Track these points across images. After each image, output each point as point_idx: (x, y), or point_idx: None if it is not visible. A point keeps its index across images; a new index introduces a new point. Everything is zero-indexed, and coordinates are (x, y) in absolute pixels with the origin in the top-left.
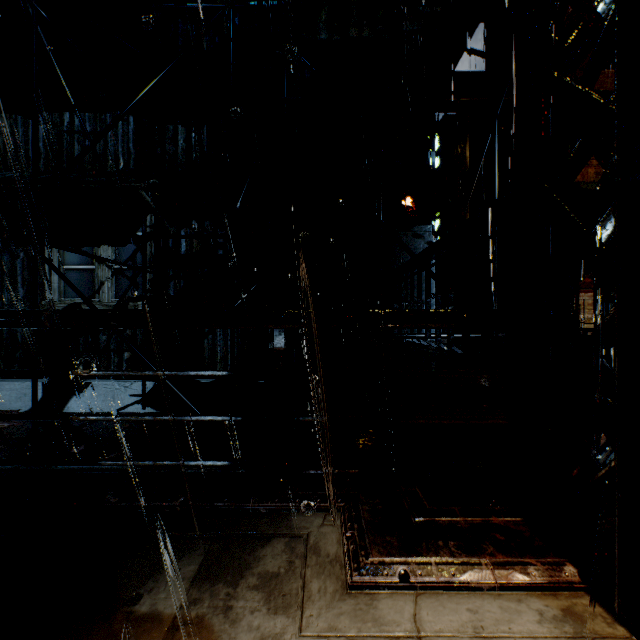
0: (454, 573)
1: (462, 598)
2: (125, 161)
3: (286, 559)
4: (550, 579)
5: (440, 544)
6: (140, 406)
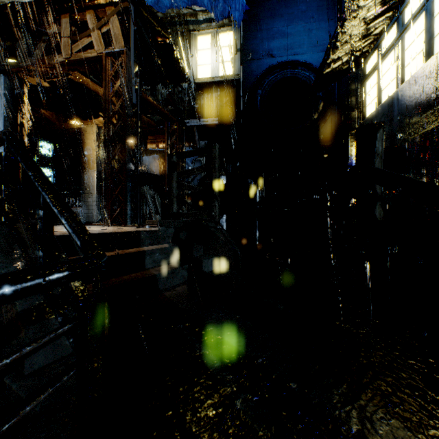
0: None
1: None
2: None
3: None
4: None
5: None
6: None
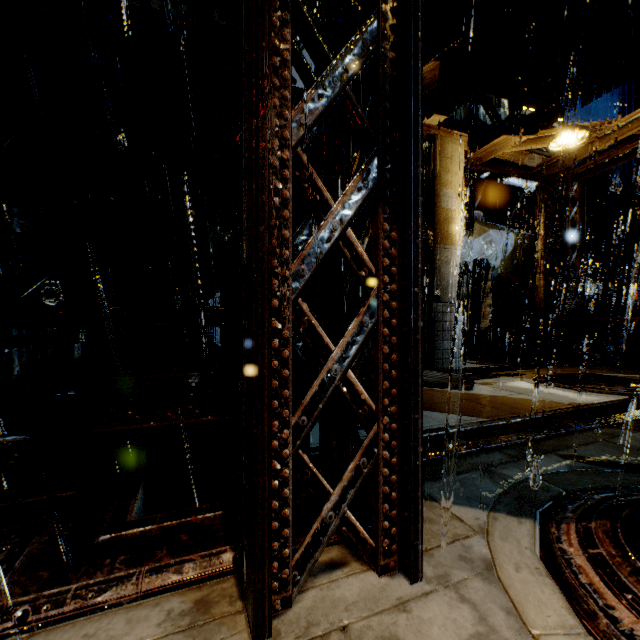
0: (93, 595)
1: (89, 623)
2: None
3: None
4: (203, 571)
5: (106, 563)
6: None
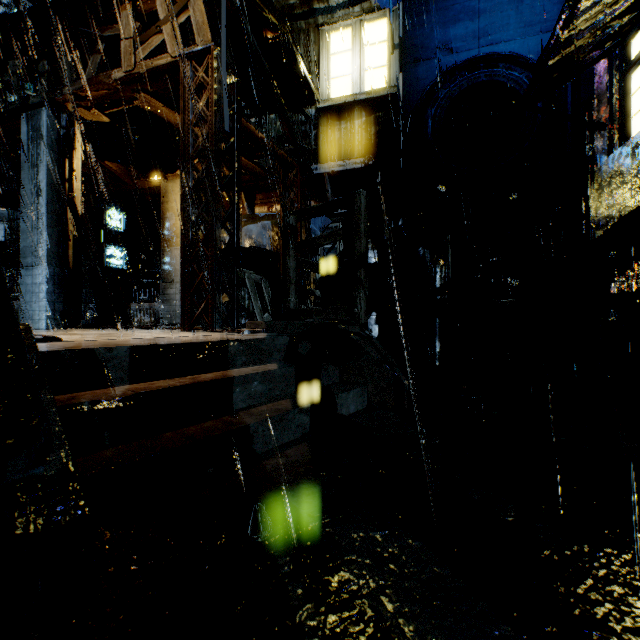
0: None
1: None
2: None
3: None
4: None
5: None
6: None
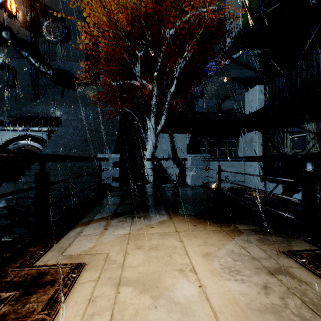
0: None
1: None
2: None
3: (276, 240)
4: None
5: None
6: None
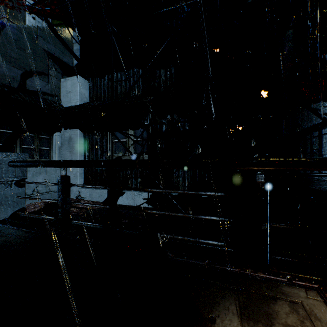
0: None
1: None
2: (138, 90)
3: (296, 318)
4: None
5: None
6: (145, 204)
